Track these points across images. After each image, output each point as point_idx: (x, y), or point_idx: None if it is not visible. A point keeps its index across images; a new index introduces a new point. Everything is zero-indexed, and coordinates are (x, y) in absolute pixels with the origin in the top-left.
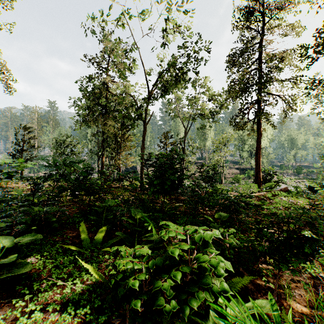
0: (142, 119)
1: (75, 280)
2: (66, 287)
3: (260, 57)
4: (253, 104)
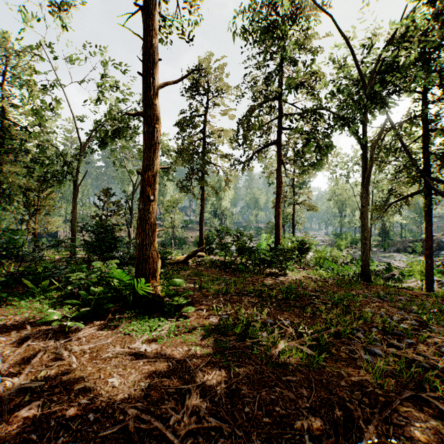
0: (73, 178)
1: (41, 296)
2: (37, 298)
3: (204, 128)
4: (197, 171)
